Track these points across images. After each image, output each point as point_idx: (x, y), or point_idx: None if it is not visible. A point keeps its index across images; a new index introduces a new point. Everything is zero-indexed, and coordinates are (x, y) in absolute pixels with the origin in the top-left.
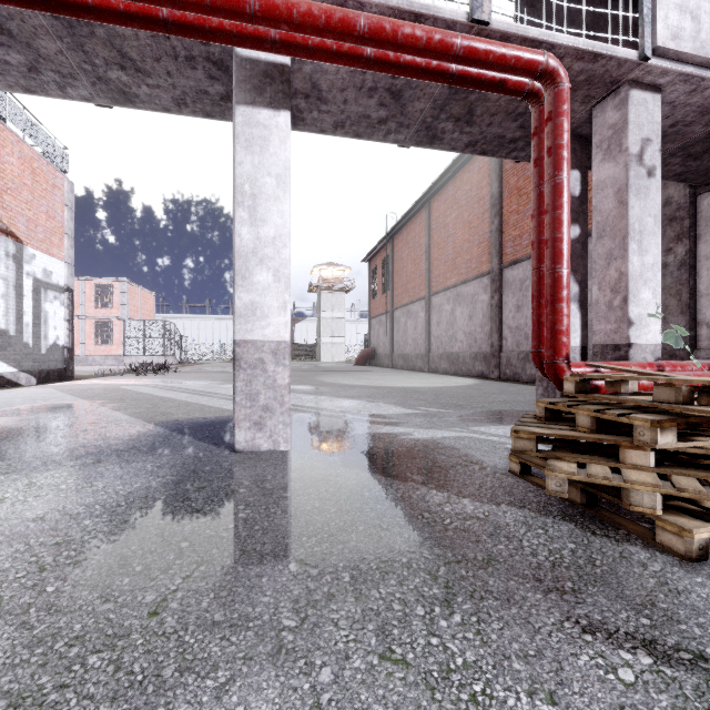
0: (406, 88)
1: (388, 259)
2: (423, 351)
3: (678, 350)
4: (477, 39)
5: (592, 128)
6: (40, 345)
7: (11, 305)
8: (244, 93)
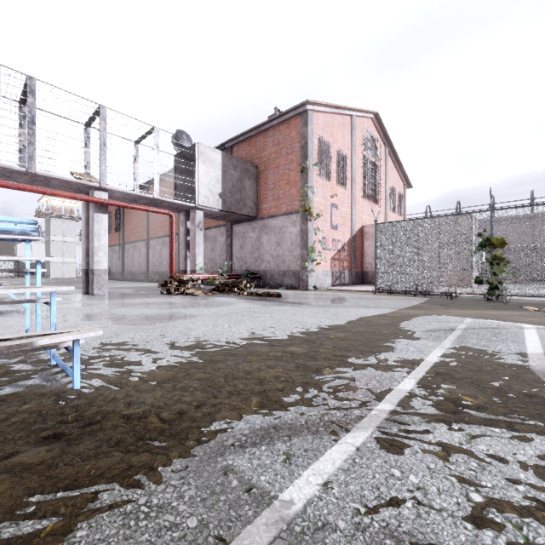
0: (138, 200)
1: (120, 210)
2: (144, 270)
3: (229, 271)
4: (154, 209)
5: (190, 214)
6: None
7: None
8: (96, 210)
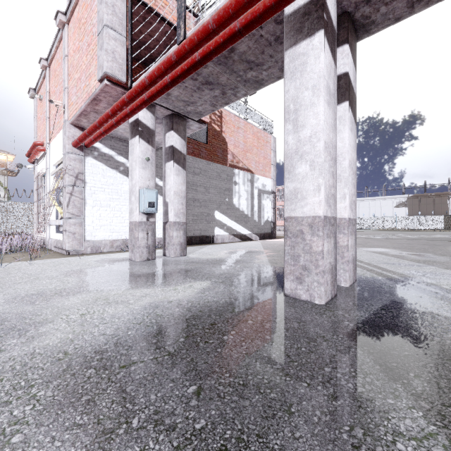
0: None
1: None
2: None
3: None
4: None
5: None
6: (260, 221)
7: (249, 203)
8: (289, 40)
